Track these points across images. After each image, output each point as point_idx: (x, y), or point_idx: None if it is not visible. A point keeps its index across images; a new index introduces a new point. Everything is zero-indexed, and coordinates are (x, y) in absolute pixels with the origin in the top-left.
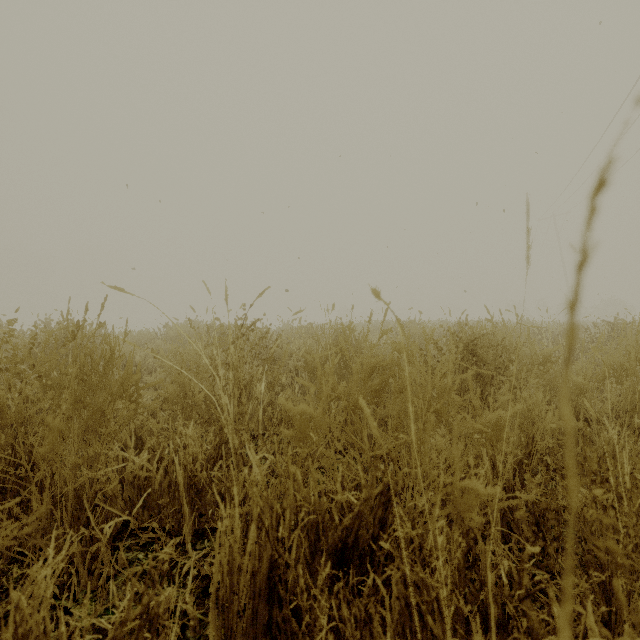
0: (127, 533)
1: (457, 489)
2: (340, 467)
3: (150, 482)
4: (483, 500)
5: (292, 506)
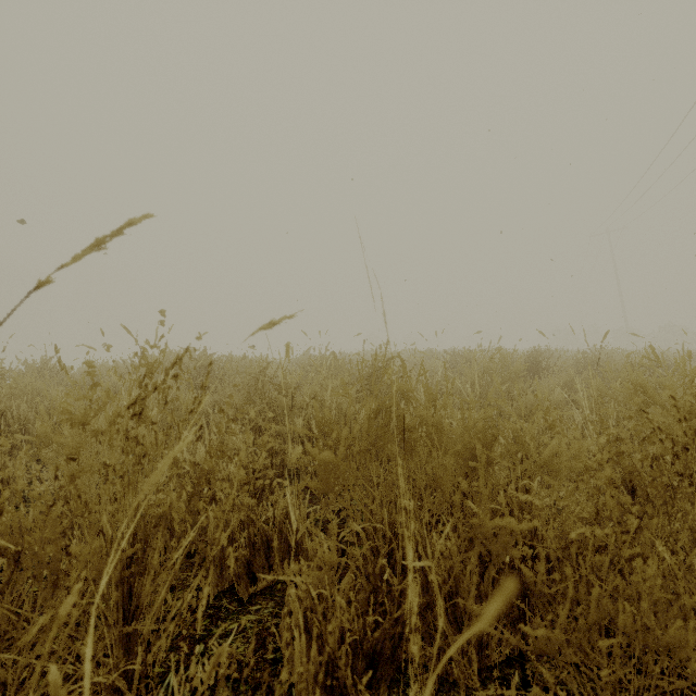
0: None
1: None
2: None
3: None
4: None
5: None
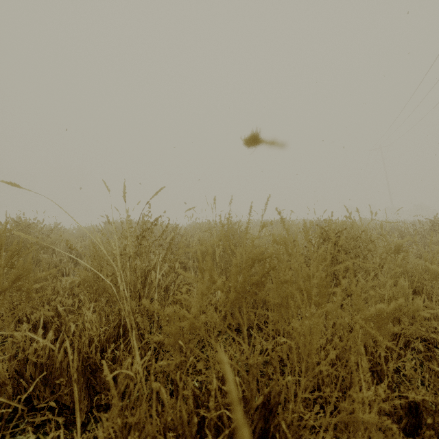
0: (14, 420)
1: (358, 422)
2: (214, 379)
3: (52, 361)
4: (367, 398)
5: (154, 433)
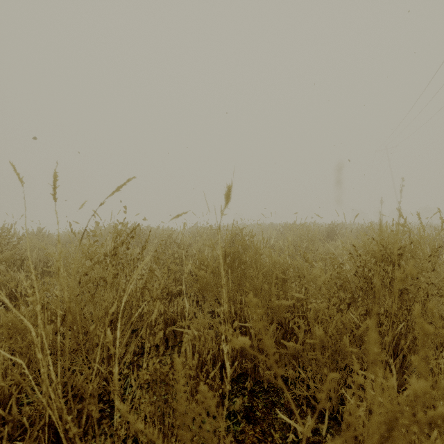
0: None
1: None
2: None
3: None
4: None
5: None
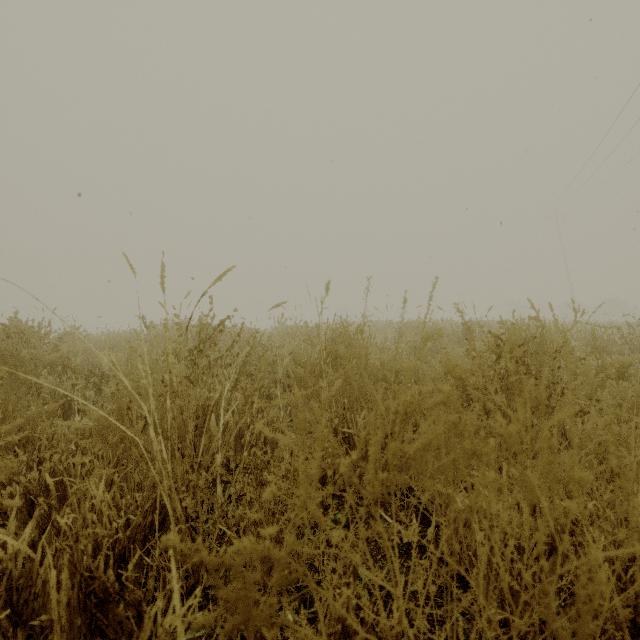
0: None
1: None
2: None
3: (29, 581)
4: None
5: None
